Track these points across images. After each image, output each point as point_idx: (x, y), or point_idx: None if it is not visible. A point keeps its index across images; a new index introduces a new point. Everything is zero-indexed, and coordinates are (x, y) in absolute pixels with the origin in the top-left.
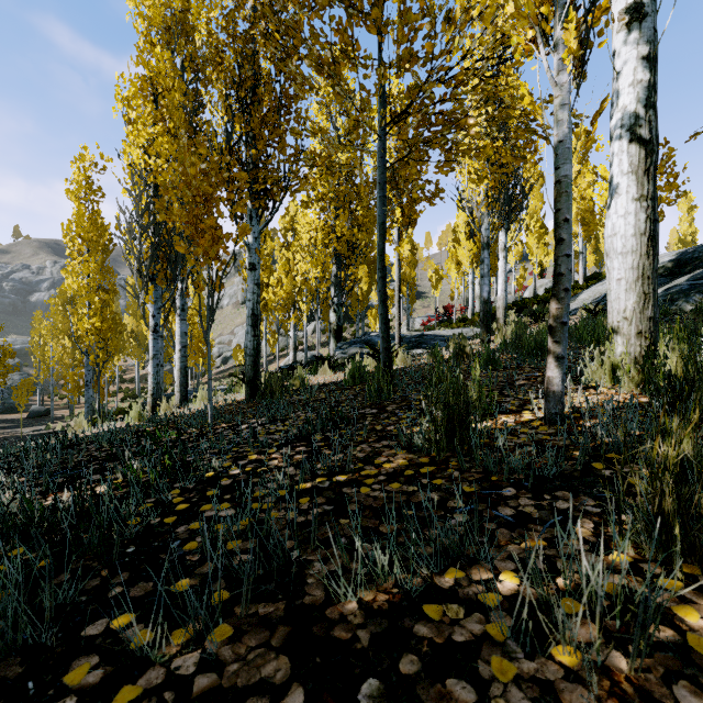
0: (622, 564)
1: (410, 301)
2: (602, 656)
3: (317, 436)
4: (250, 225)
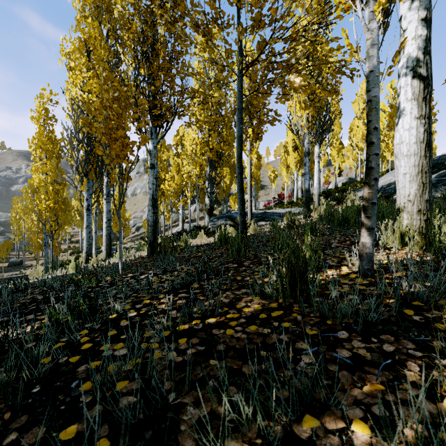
0: None
1: (256, 191)
2: None
3: (195, 285)
4: (151, 138)
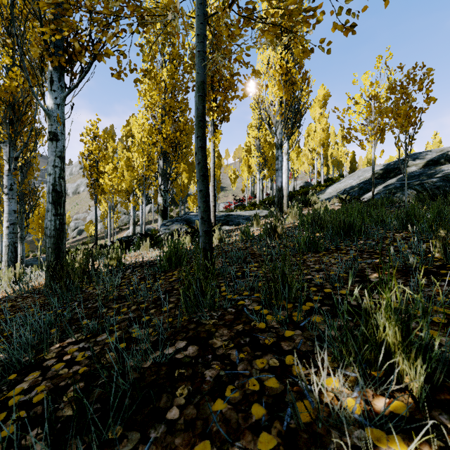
0: None
1: (216, 192)
2: None
3: None
4: (51, 89)
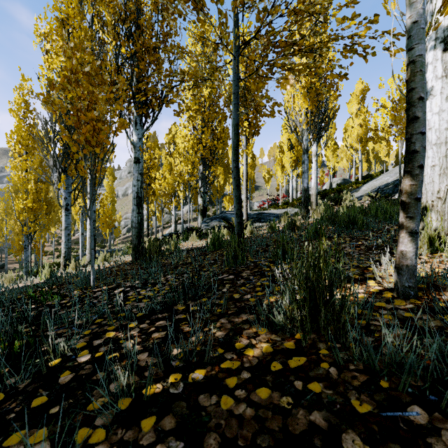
0: None
1: (251, 191)
2: None
3: (180, 305)
4: (135, 129)
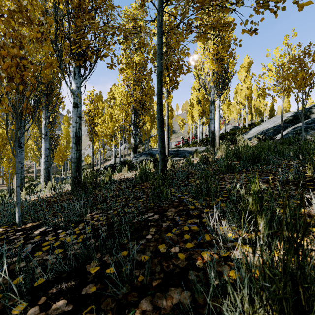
0: None
1: (170, 134)
2: None
3: (94, 263)
4: (74, 78)
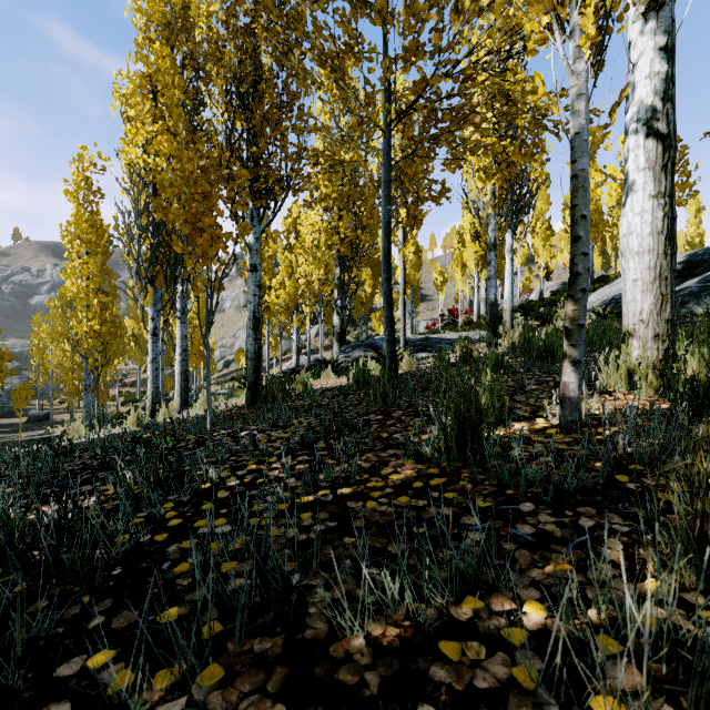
0: (669, 600)
1: (414, 304)
2: (650, 709)
3: (320, 444)
4: (252, 225)
